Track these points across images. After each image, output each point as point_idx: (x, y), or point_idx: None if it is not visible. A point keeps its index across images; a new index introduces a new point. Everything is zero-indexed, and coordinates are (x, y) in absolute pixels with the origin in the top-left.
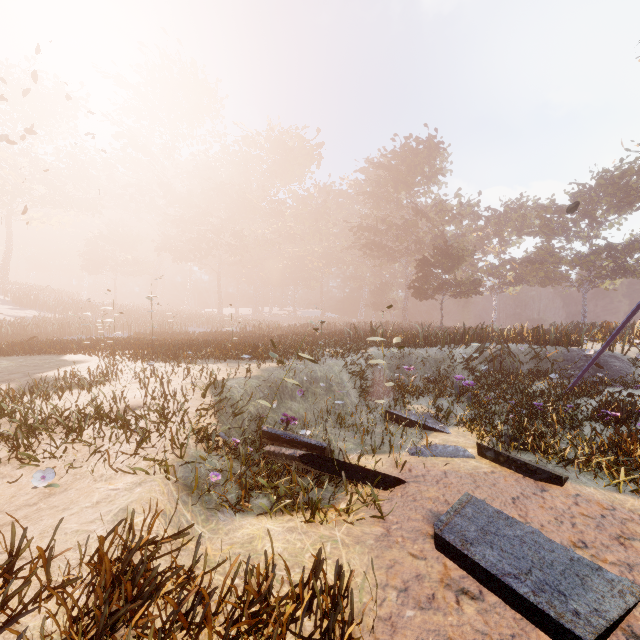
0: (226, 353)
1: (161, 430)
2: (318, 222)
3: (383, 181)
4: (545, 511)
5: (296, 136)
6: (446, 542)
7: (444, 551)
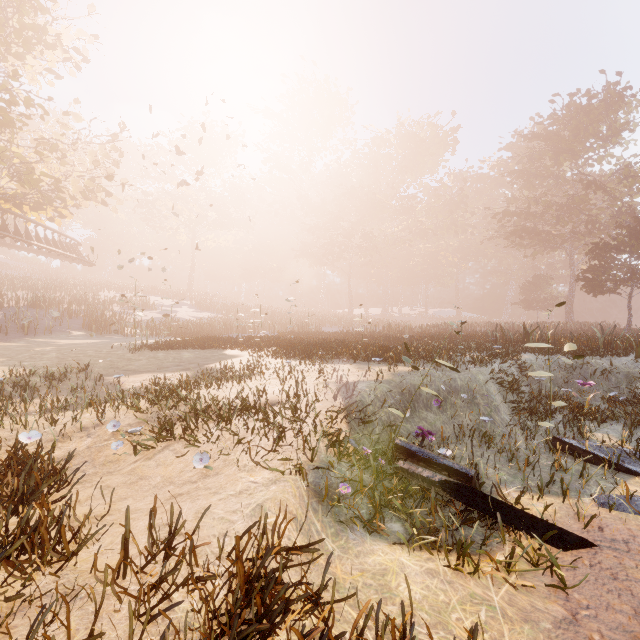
0: (356, 354)
1: (295, 429)
2: (453, 213)
3: (537, 154)
4: None
5: (428, 125)
6: None
7: None
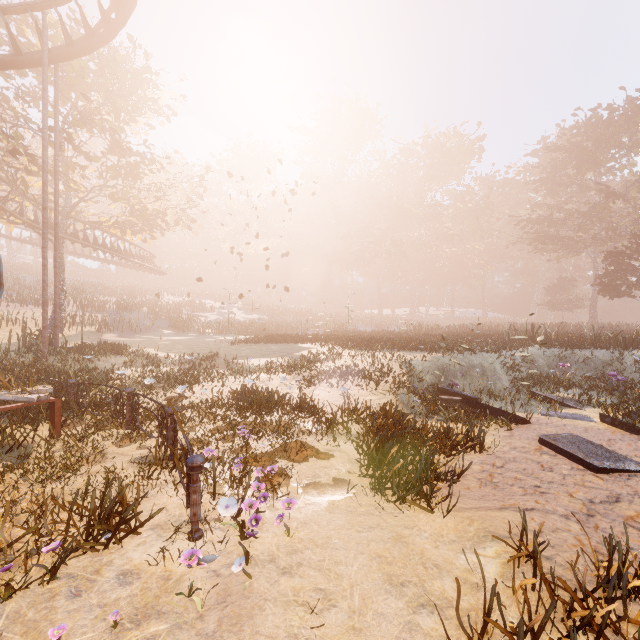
0: (402, 346)
1: (382, 381)
2: (479, 219)
3: (560, 164)
4: (630, 446)
5: (454, 135)
6: (543, 440)
7: (542, 444)
